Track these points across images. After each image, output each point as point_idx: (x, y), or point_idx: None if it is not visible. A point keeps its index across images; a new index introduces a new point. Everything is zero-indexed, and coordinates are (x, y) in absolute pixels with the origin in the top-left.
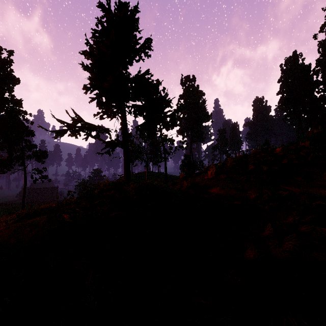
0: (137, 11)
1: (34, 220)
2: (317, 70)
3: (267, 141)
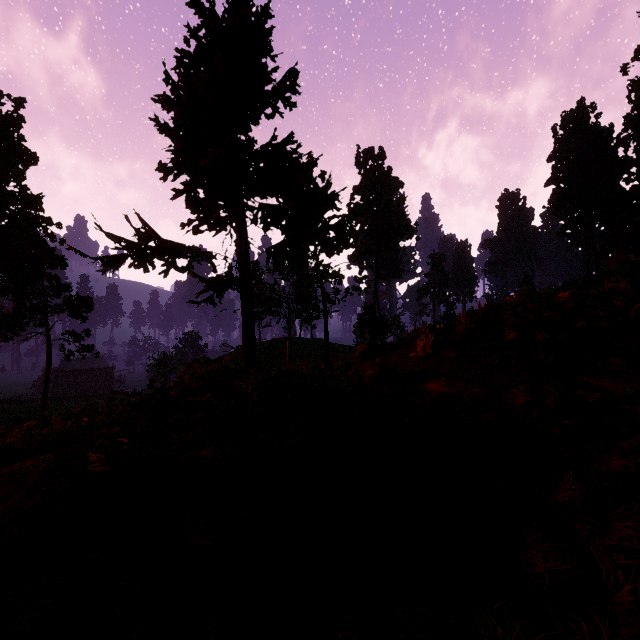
0: (268, 15)
1: (19, 468)
2: (626, 136)
3: (527, 277)
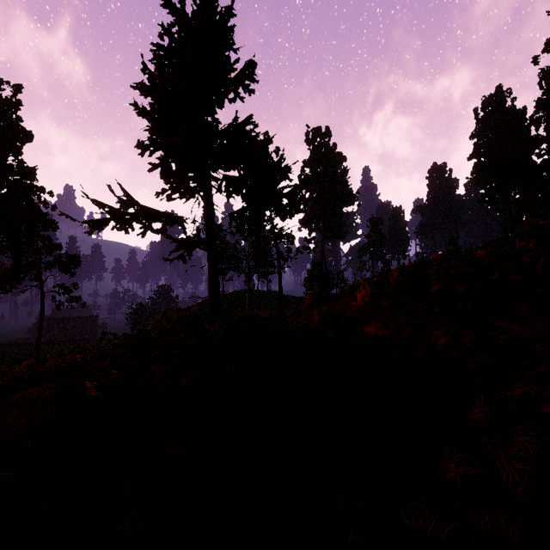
0: (231, 14)
1: (29, 394)
2: (538, 117)
3: (452, 238)
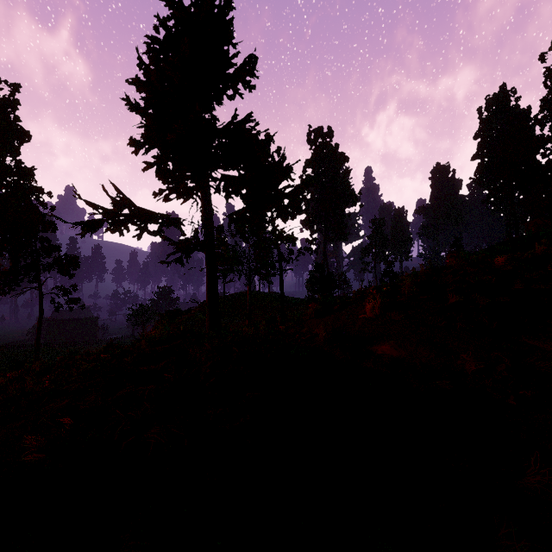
0: (230, 7)
1: None
2: (543, 116)
3: (457, 239)
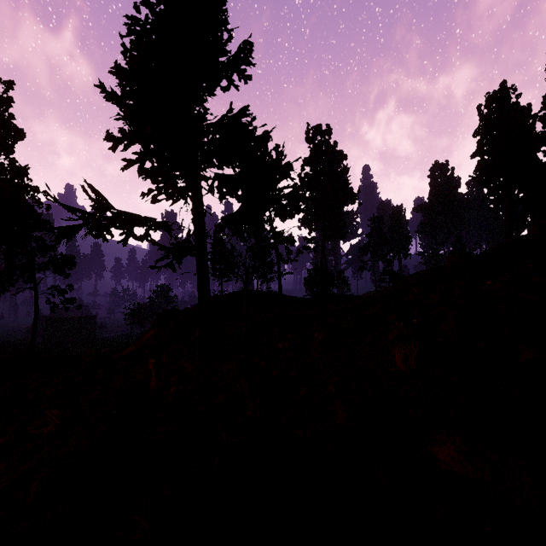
0: None
1: None
2: (545, 113)
3: (459, 239)
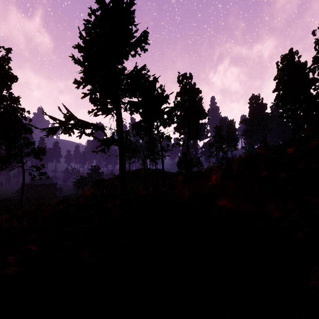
0: (133, 3)
1: None
2: (314, 67)
3: (264, 138)
